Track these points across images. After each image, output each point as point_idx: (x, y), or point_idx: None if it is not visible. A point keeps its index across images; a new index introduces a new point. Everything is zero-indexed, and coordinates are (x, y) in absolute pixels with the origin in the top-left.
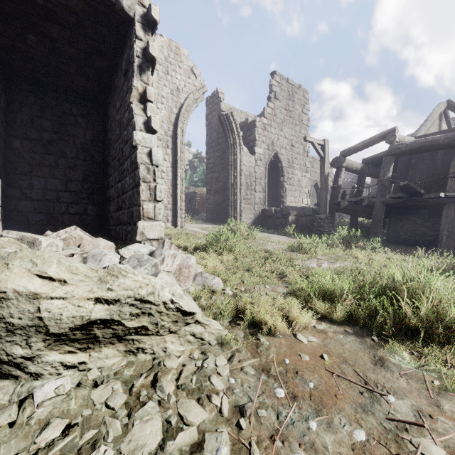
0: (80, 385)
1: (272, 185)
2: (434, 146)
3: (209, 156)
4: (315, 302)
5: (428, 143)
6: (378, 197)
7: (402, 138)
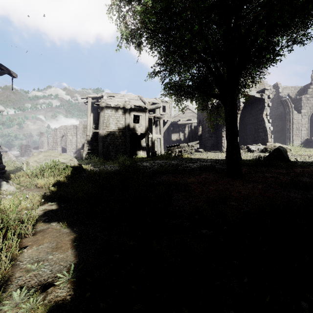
0: None
1: None
2: None
3: (271, 114)
4: None
5: None
6: None
7: None
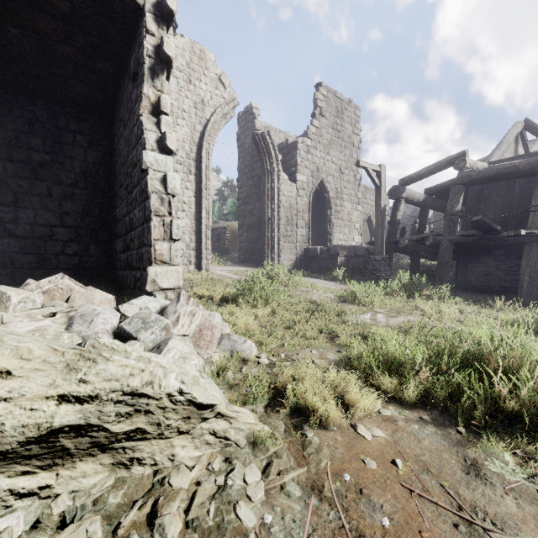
0: (38, 526)
1: (317, 220)
2: (513, 173)
3: (241, 184)
4: (378, 376)
5: (505, 170)
6: (445, 234)
7: (474, 164)
